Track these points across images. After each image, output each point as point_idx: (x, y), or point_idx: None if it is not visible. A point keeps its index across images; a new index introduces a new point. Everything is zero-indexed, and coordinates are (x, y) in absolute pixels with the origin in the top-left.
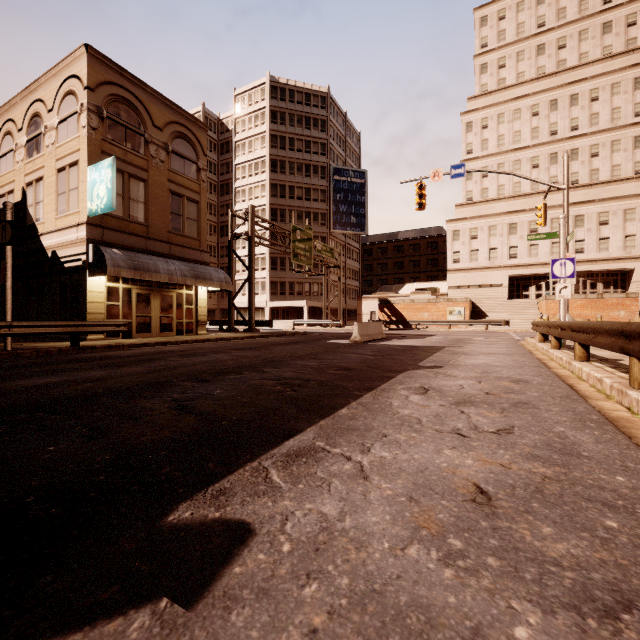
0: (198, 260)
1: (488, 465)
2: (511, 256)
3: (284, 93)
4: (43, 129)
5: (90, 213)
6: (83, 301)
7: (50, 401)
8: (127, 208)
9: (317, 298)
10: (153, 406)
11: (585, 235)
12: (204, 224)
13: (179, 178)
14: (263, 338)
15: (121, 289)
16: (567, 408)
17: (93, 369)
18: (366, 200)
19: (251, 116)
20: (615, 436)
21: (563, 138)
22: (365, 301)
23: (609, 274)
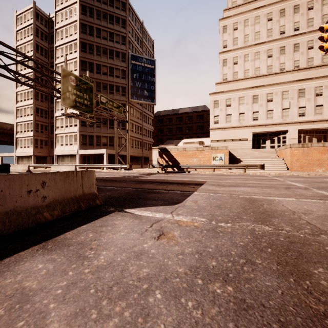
0: None
1: None
2: (254, 118)
3: None
4: None
5: None
6: None
7: None
8: None
9: (119, 148)
10: None
11: (306, 103)
12: None
13: None
14: None
15: None
16: None
17: None
18: (155, 80)
19: (67, 9)
20: None
21: (289, 36)
22: (154, 151)
23: (320, 132)
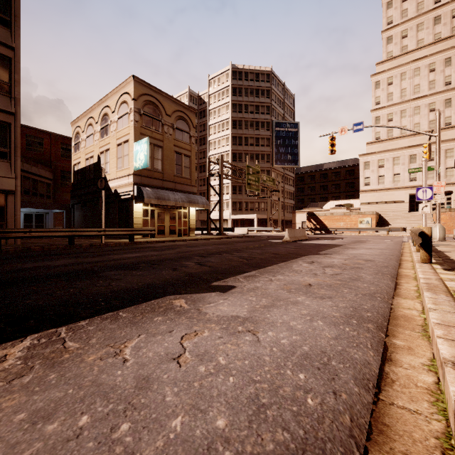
0: (190, 191)
1: (318, 281)
2: (411, 179)
3: (241, 75)
4: (109, 122)
5: (135, 168)
6: (131, 217)
7: (147, 261)
8: (153, 164)
9: (264, 212)
10: (189, 264)
11: None
12: (193, 169)
13: (179, 143)
14: (229, 239)
15: (149, 210)
16: (377, 269)
17: (150, 251)
18: (299, 143)
19: (219, 92)
20: (384, 277)
21: None
22: (298, 214)
23: None
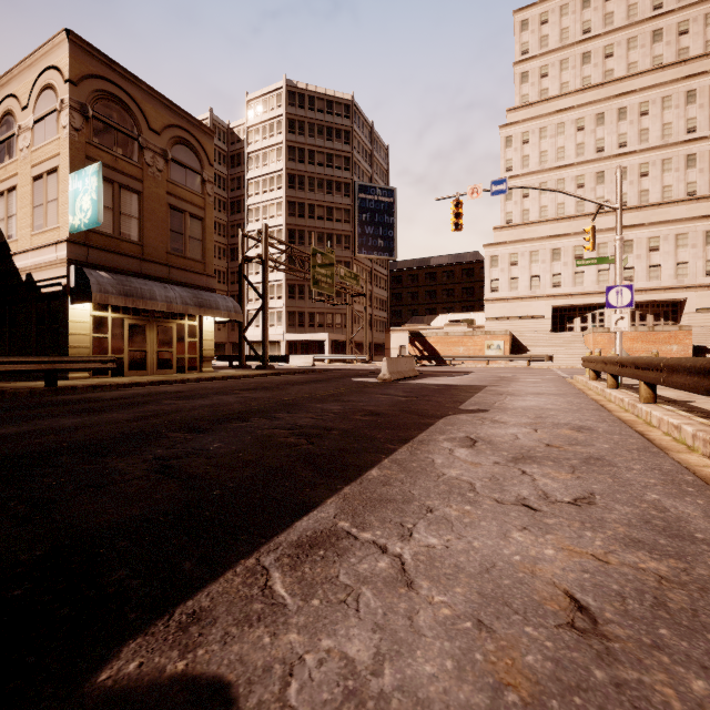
0: (203, 286)
1: (577, 558)
2: (554, 285)
3: (303, 99)
4: (16, 130)
5: (72, 229)
6: (63, 333)
7: None
8: (117, 224)
9: (340, 330)
10: (127, 468)
11: (634, 262)
12: (210, 244)
13: (180, 191)
14: (278, 376)
15: (110, 319)
16: (651, 465)
17: (65, 416)
18: (395, 221)
19: (266, 125)
20: None
21: (610, 155)
22: (394, 334)
23: (660, 305)
